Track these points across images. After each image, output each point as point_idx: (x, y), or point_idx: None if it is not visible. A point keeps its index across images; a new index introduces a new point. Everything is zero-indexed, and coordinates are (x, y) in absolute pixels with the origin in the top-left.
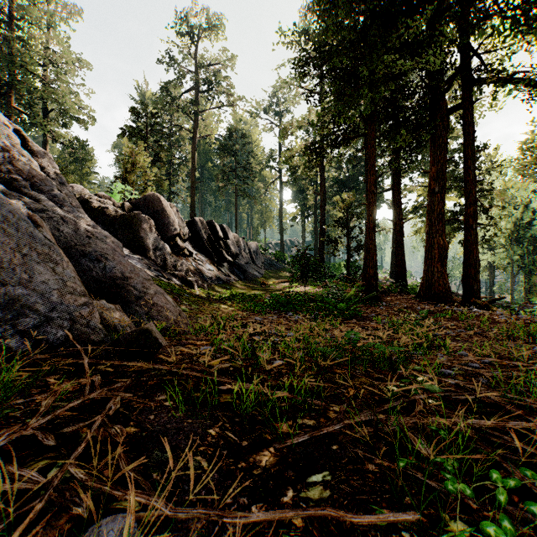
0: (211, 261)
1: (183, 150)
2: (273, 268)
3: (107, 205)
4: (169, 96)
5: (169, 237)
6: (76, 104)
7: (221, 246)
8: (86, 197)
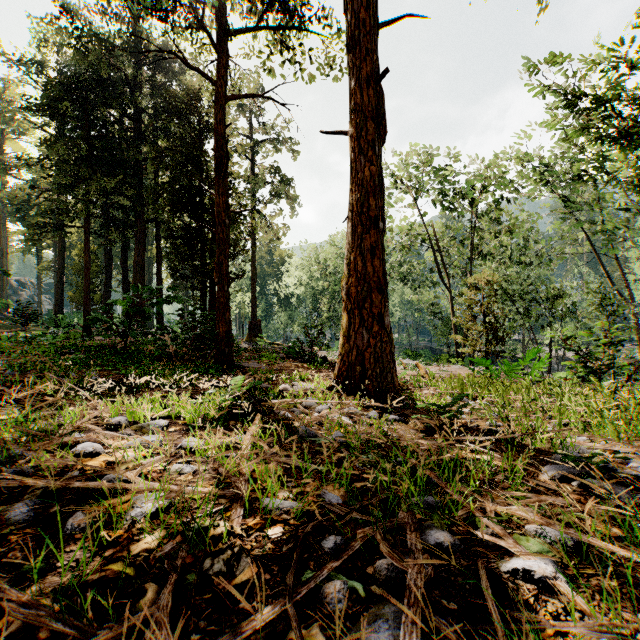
0: None
1: None
2: None
3: None
4: None
5: None
6: None
7: None
8: None
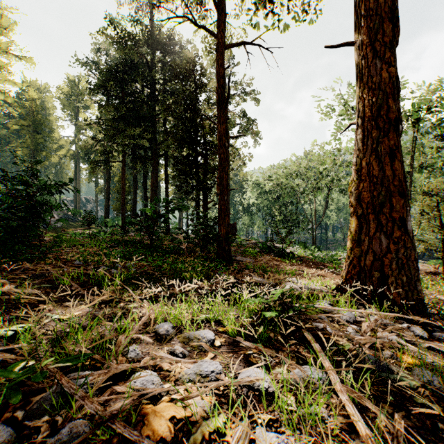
0: None
1: None
2: (70, 220)
3: None
4: None
5: None
6: None
7: None
8: None
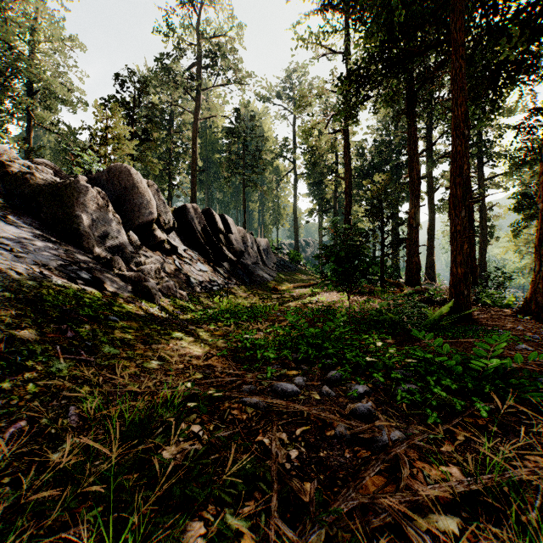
0: (205, 259)
1: (185, 137)
2: (287, 269)
3: (33, 170)
4: (165, 68)
5: (141, 224)
6: (64, 84)
7: (221, 241)
8: (3, 159)
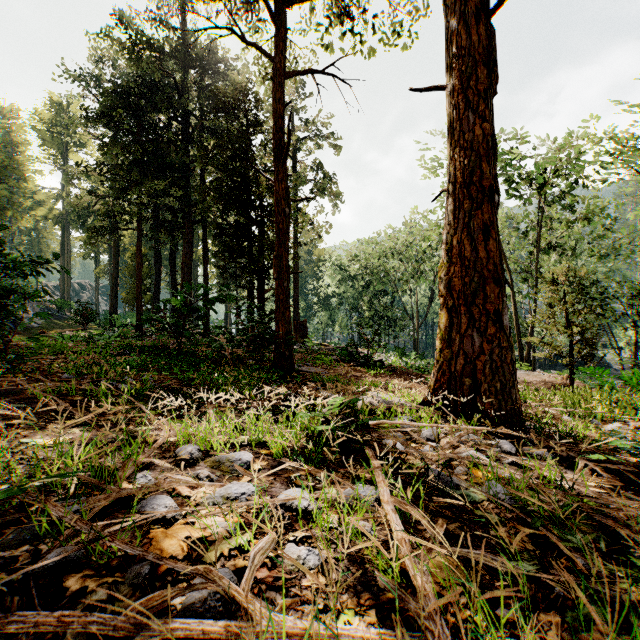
0: None
1: None
2: (54, 317)
3: None
4: None
5: None
6: None
7: None
8: None
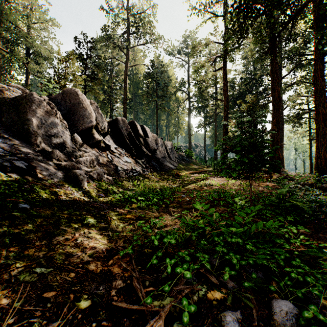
0: (130, 154)
1: (120, 79)
2: (184, 161)
3: (3, 88)
4: (107, 34)
5: (84, 129)
6: (47, 49)
7: (141, 142)
8: None
